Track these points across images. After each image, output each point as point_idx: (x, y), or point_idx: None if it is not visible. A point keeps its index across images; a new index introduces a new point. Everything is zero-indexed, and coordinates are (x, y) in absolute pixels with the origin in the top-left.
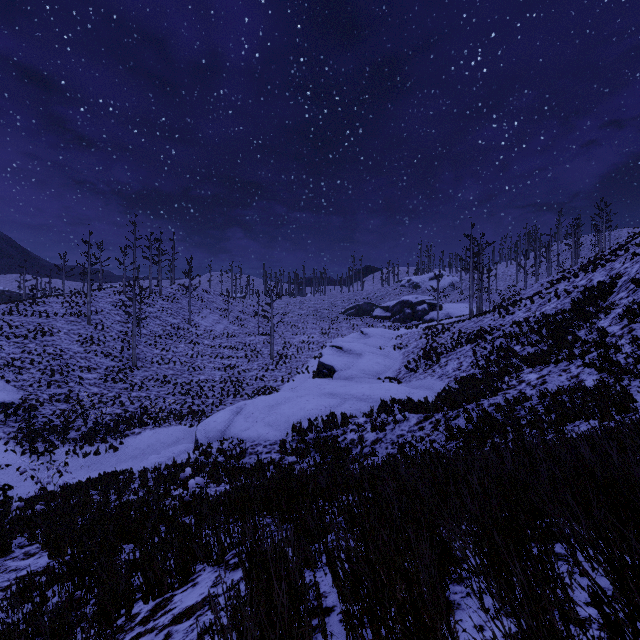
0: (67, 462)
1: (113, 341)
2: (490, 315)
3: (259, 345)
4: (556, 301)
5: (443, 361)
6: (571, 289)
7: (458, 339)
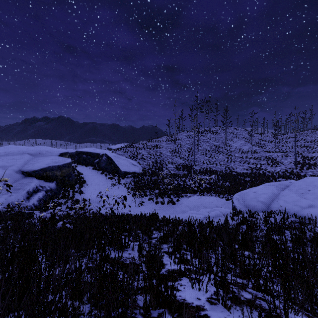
0: (125, 196)
1: (184, 152)
2: None
3: (277, 158)
4: None
5: None
6: None
7: None
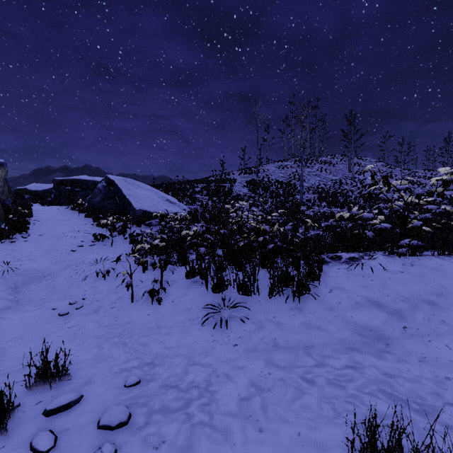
0: None
1: (277, 188)
2: None
3: None
4: None
5: None
6: None
7: None
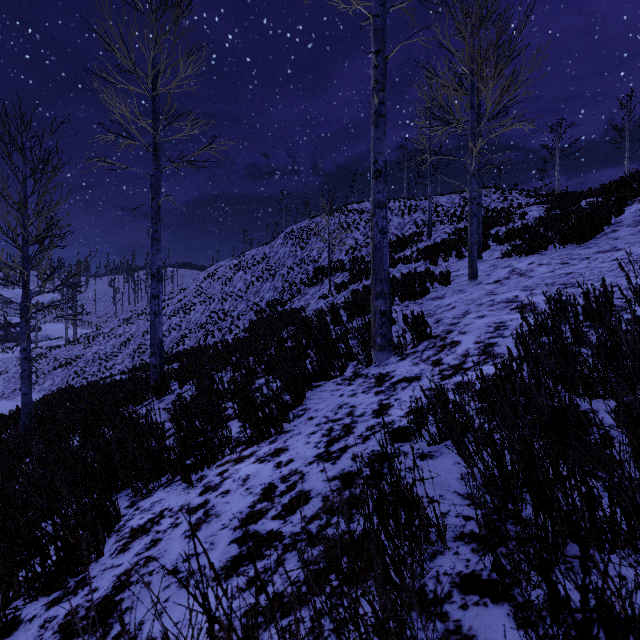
0: None
1: None
2: (79, 345)
3: None
4: (115, 340)
5: (42, 381)
6: (123, 333)
7: (54, 365)
